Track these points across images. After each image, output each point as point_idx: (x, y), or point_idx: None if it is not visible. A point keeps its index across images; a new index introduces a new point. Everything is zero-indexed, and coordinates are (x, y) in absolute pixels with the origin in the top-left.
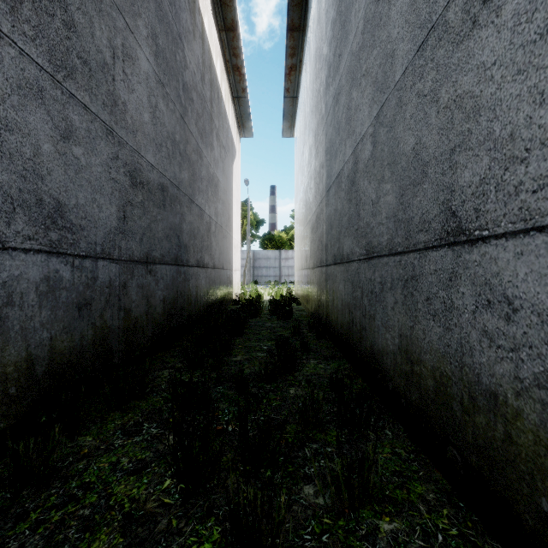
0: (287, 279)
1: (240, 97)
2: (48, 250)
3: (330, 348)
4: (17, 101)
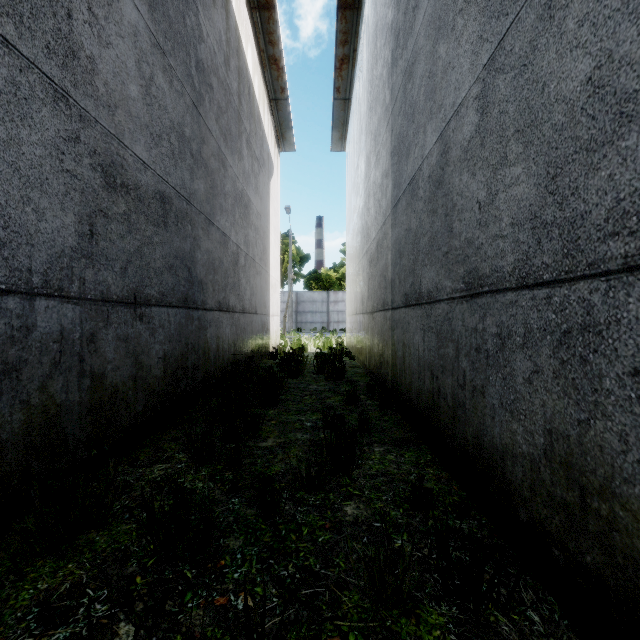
0: (336, 326)
1: (278, 99)
2: None
3: (399, 424)
4: None
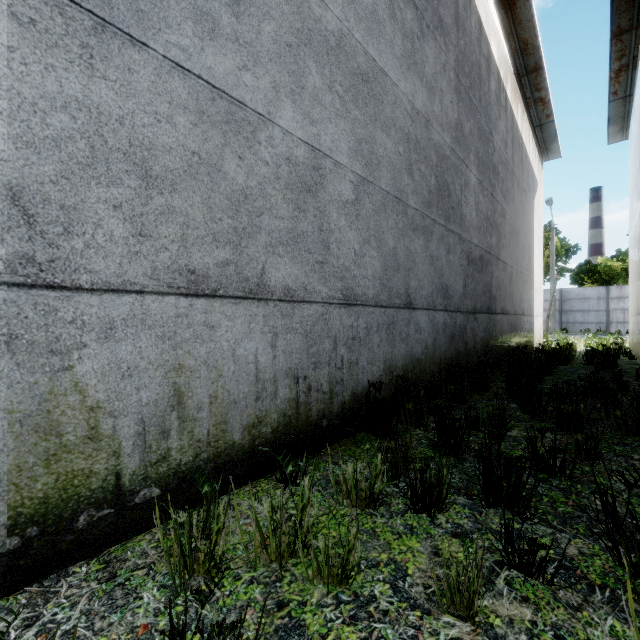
0: (621, 328)
1: (542, 124)
2: (444, 309)
3: None
4: (438, 246)
